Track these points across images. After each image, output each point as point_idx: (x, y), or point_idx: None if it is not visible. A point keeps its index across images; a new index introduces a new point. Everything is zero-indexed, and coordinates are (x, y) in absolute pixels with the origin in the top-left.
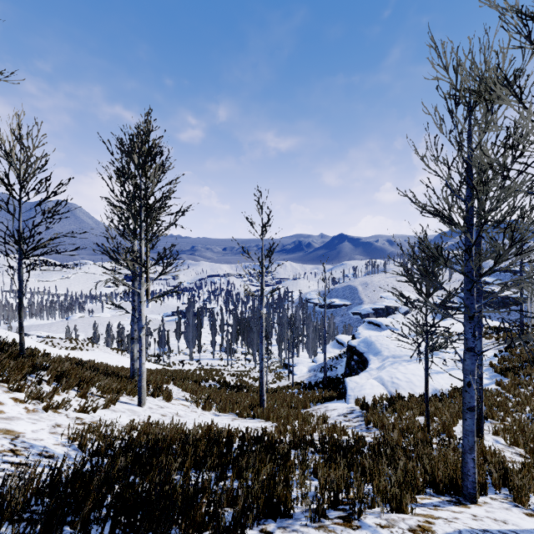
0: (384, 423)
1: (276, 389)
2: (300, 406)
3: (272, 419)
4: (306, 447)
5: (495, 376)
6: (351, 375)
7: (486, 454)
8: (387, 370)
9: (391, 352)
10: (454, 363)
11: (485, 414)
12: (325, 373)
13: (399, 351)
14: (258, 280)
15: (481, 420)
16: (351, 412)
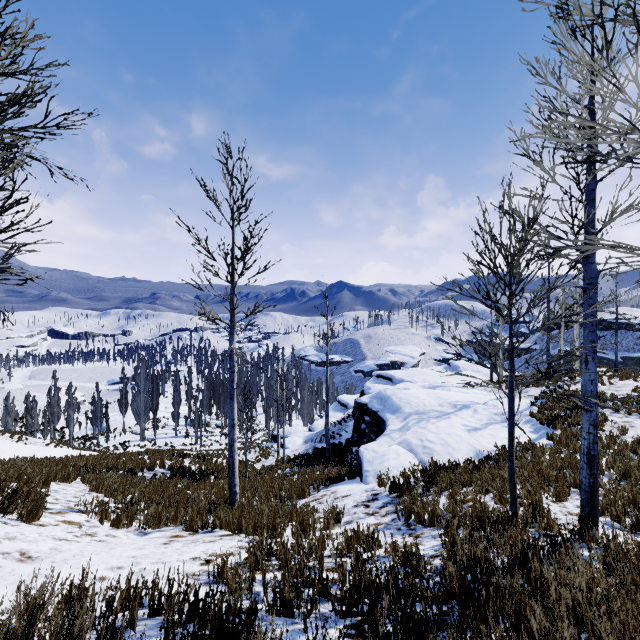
0: (436, 515)
1: (260, 470)
2: (295, 496)
3: (245, 529)
4: (312, 604)
5: (540, 429)
6: (361, 442)
7: None
8: (414, 430)
9: (414, 408)
10: (489, 416)
11: (567, 481)
12: (328, 442)
13: (423, 406)
14: (226, 298)
15: (596, 494)
16: (375, 498)
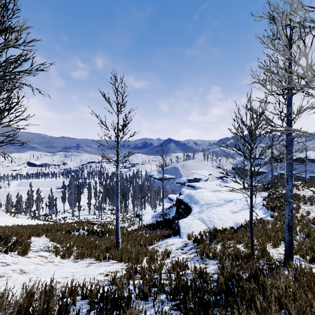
0: (215, 254)
1: (130, 231)
2: (147, 244)
3: (124, 260)
4: (156, 295)
5: (267, 212)
6: (179, 218)
7: (312, 276)
8: (205, 212)
9: (205, 201)
10: (242, 205)
11: (279, 238)
12: (163, 218)
13: (209, 200)
14: (114, 149)
15: (292, 244)
16: (186, 245)
